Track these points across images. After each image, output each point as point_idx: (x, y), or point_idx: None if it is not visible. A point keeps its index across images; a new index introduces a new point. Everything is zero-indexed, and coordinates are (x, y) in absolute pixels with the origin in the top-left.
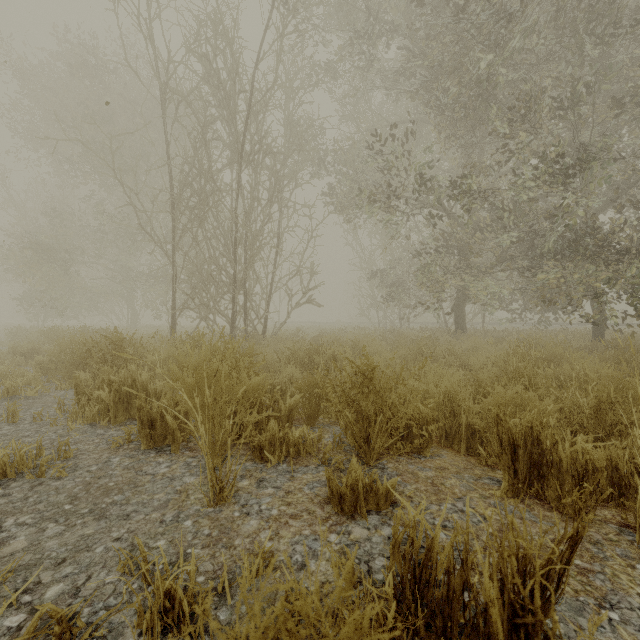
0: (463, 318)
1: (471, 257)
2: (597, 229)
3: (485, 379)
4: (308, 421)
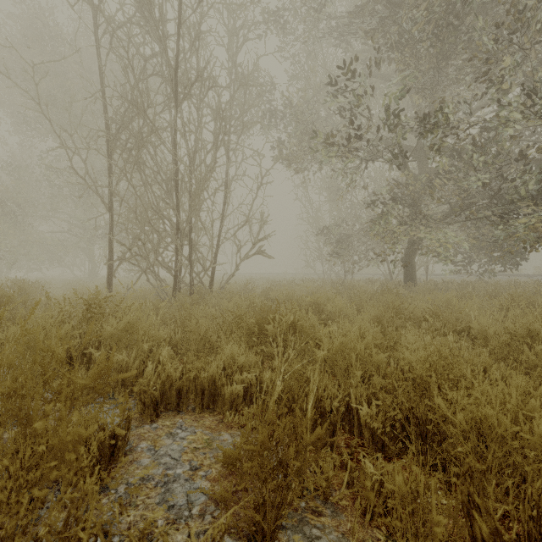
0: (413, 270)
1: (421, 209)
2: None
3: None
4: None
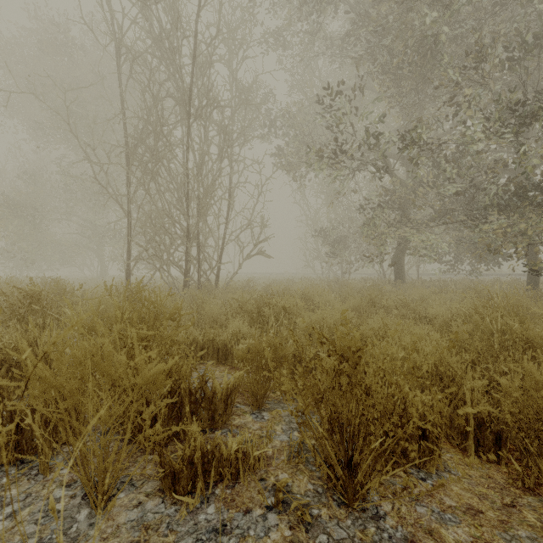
0: (402, 269)
1: (410, 213)
2: (541, 181)
3: (466, 339)
4: (254, 402)
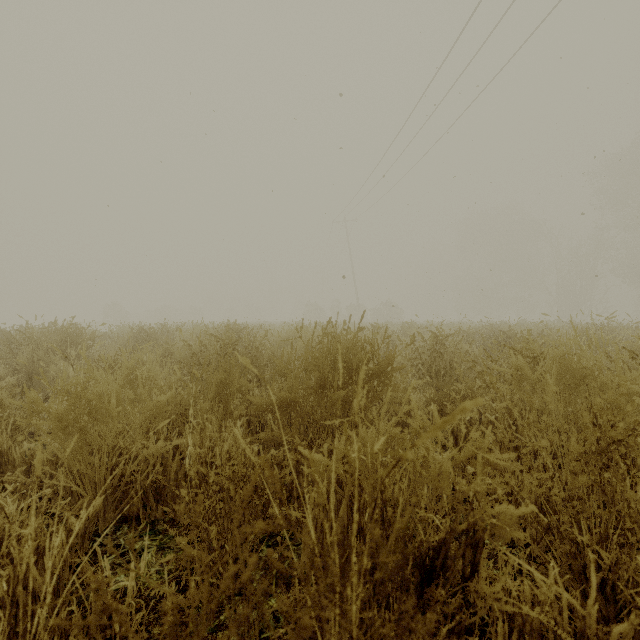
0: None
1: None
2: None
3: None
4: None
